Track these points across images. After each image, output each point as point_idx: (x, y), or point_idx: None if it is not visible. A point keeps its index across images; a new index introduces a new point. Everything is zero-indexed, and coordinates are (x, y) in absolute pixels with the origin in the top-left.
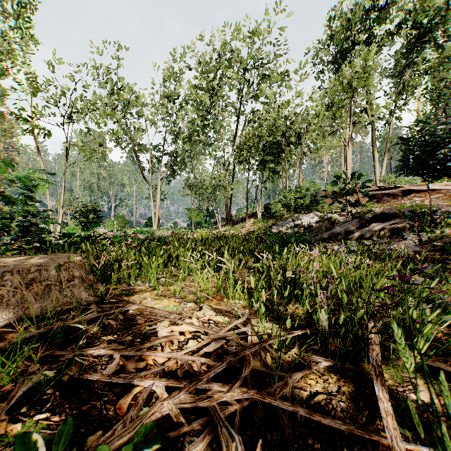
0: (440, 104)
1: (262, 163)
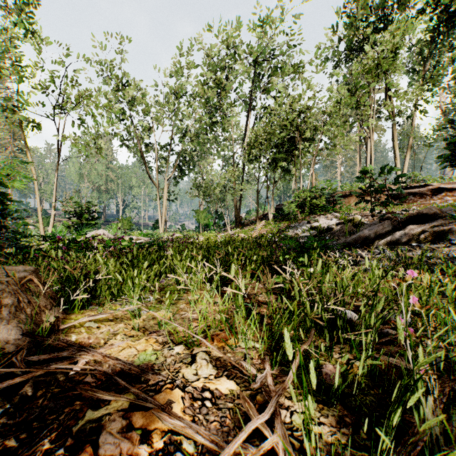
0: None
1: (274, 161)
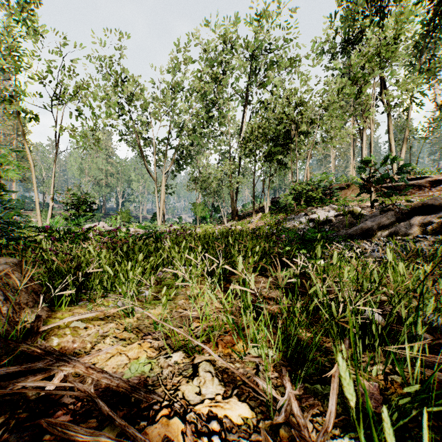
0: None
1: (270, 154)
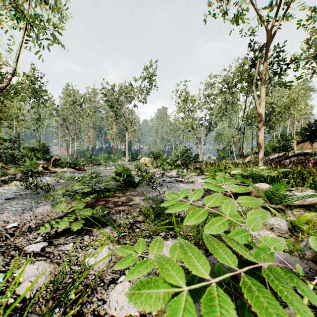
0: None
1: None
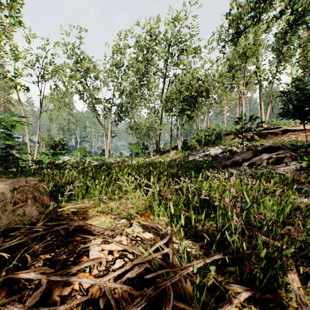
0: (308, 69)
1: (181, 111)
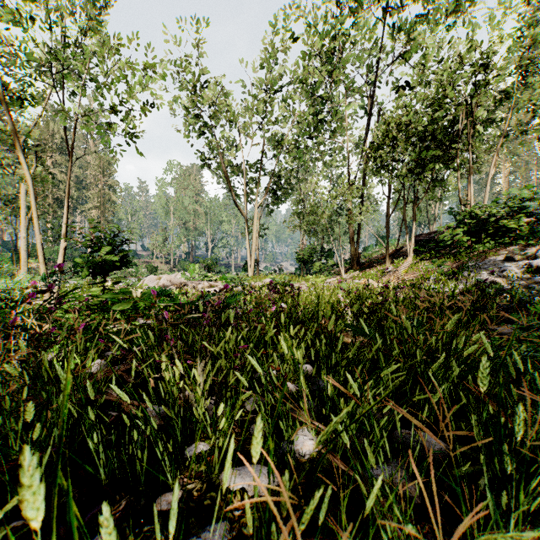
0: None
1: (418, 163)
